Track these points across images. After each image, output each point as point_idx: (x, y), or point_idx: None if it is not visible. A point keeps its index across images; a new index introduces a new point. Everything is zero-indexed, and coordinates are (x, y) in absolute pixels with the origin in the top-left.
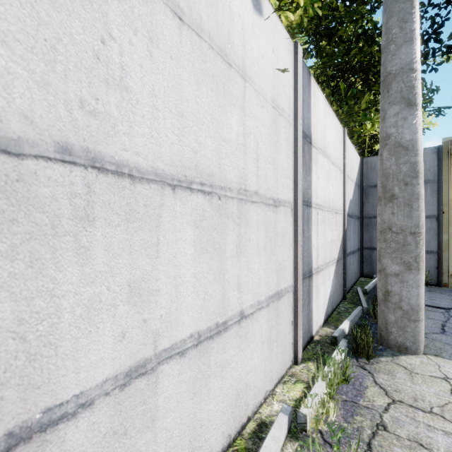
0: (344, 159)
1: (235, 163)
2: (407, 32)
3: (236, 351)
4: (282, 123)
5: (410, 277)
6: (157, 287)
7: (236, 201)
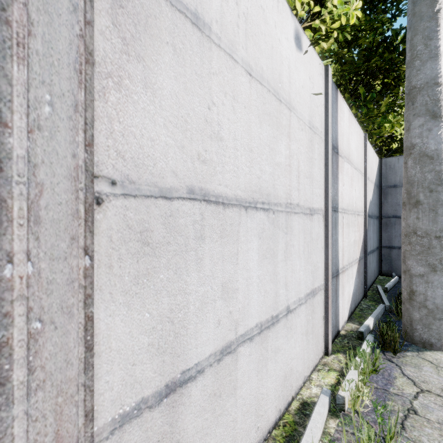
0: (365, 162)
1: (284, 182)
2: (432, 49)
3: (284, 340)
4: (316, 140)
5: (435, 278)
6: (237, 286)
7: (284, 214)
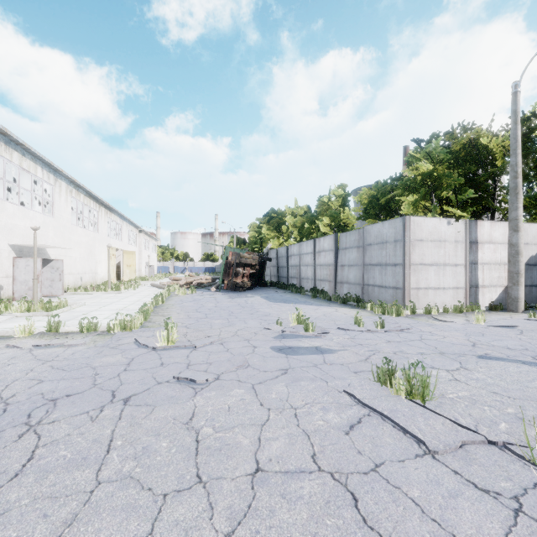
0: None
1: (442, 259)
2: (514, 207)
3: (442, 294)
4: (459, 244)
5: (514, 287)
6: (428, 279)
7: (442, 266)
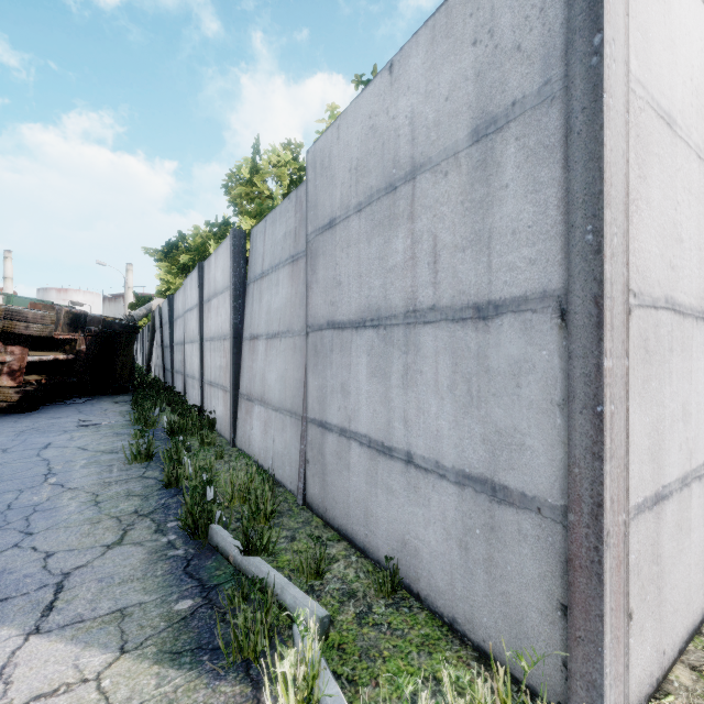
0: None
1: None
2: None
3: None
4: None
5: None
6: (691, 410)
7: None
